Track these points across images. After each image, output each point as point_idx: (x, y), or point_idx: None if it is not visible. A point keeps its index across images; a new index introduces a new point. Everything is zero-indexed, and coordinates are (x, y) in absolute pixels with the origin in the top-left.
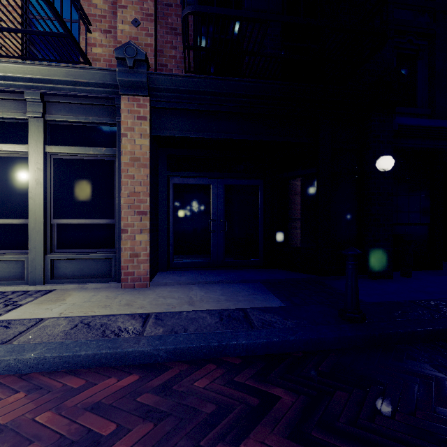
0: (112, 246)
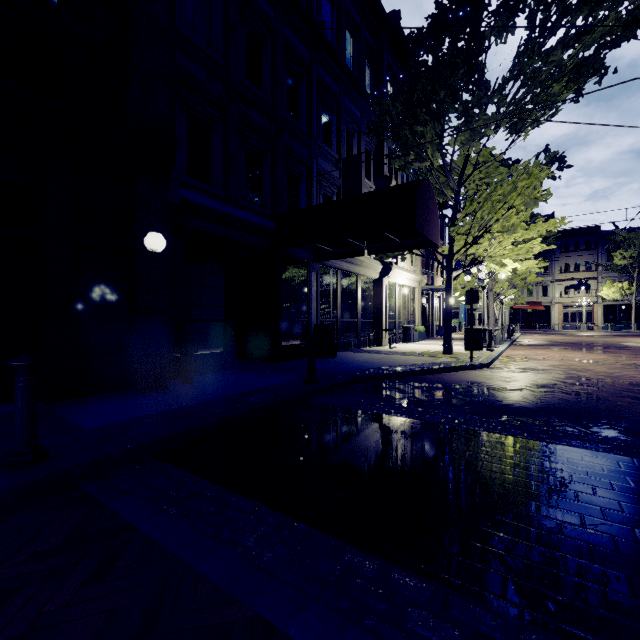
0: None
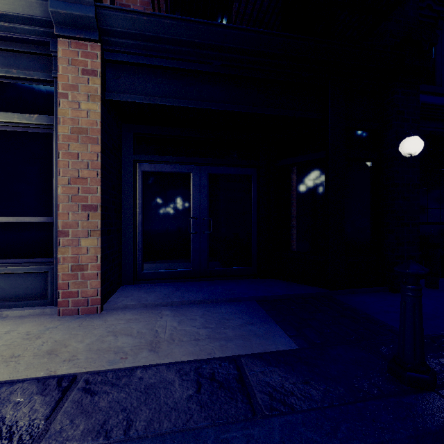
0: (50, 254)
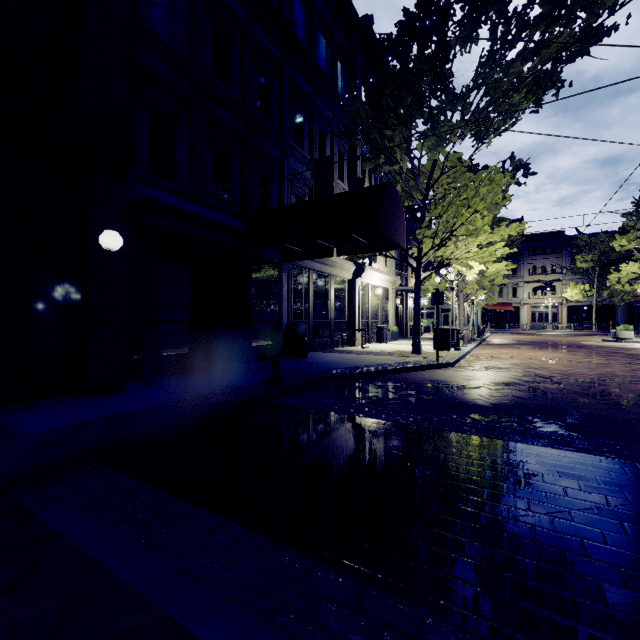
0: None
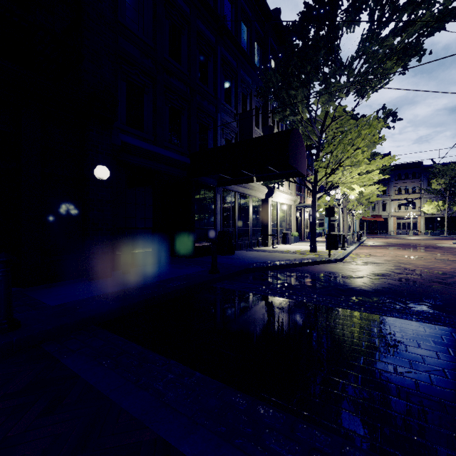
0: None
